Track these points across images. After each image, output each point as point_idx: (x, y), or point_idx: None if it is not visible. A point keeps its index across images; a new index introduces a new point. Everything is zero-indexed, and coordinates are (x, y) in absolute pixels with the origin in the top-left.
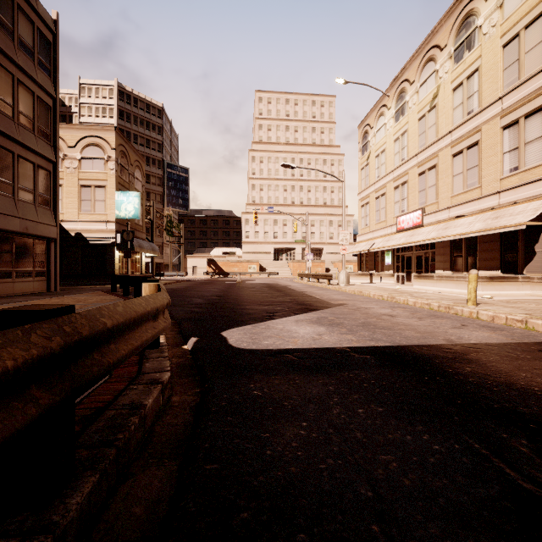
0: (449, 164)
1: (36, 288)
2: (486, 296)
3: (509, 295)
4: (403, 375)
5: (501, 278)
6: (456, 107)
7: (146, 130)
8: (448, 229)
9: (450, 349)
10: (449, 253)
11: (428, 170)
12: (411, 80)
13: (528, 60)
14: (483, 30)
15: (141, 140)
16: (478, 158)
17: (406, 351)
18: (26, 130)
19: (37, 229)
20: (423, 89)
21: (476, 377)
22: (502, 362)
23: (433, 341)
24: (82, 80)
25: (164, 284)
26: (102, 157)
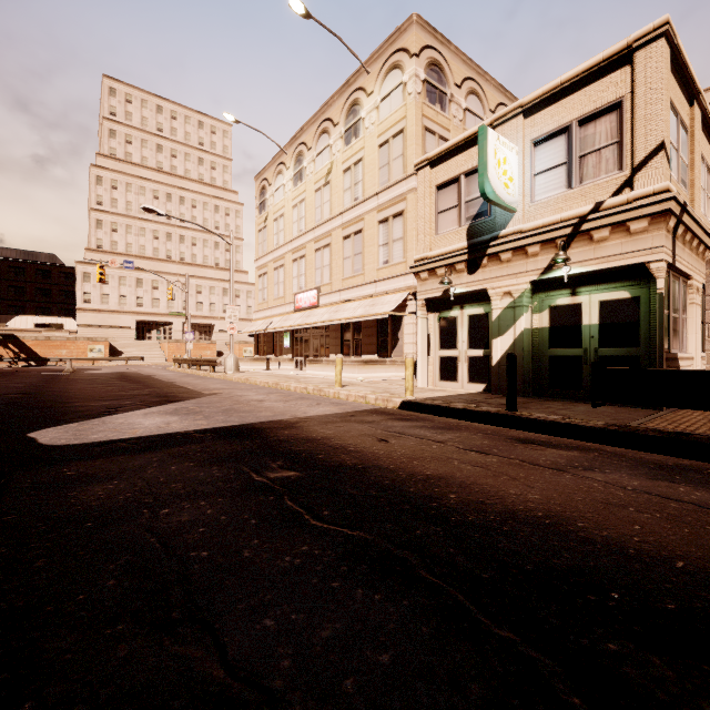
0: (340, 246)
1: None
2: (360, 379)
3: (380, 377)
4: (230, 443)
5: (374, 361)
6: (346, 190)
7: None
8: (338, 312)
9: (287, 421)
10: (340, 337)
11: (324, 248)
12: (308, 146)
13: (395, 167)
14: (365, 123)
15: None
16: (362, 246)
17: (248, 427)
18: None
19: None
20: (319, 160)
21: (287, 436)
22: (317, 425)
23: (279, 418)
24: None
25: None
26: None
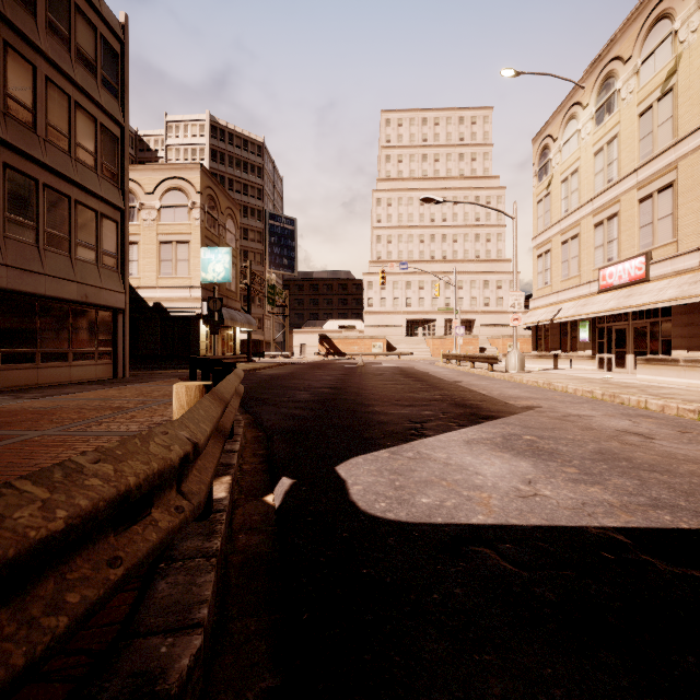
0: (699, 179)
1: (100, 373)
2: None
3: None
4: None
5: None
6: None
7: (243, 173)
8: None
9: None
10: (699, 323)
11: (658, 192)
12: (625, 57)
13: None
14: None
15: (237, 185)
16: None
17: None
18: (86, 168)
19: (100, 296)
20: (647, 66)
21: None
22: None
23: None
24: (169, 116)
25: (263, 368)
26: (185, 204)
